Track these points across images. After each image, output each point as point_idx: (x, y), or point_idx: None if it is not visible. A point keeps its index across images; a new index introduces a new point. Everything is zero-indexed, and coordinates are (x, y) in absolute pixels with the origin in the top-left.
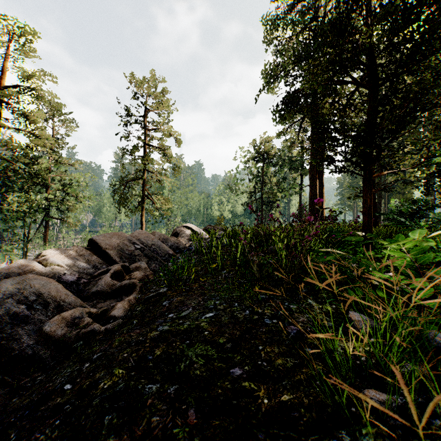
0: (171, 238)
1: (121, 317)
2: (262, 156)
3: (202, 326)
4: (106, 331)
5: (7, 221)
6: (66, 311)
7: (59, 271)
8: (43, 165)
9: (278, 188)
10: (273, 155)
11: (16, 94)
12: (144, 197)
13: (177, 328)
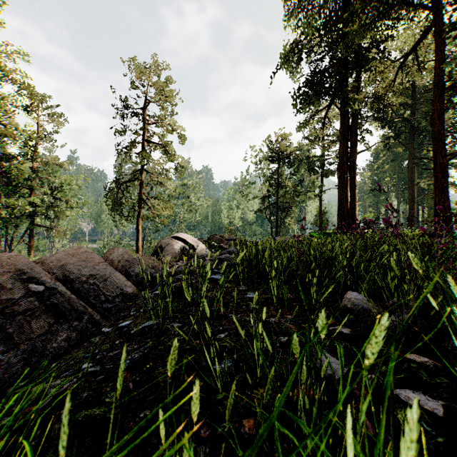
0: (143, 259)
1: None
2: (277, 154)
3: None
4: None
5: None
6: None
7: None
8: (25, 164)
9: (295, 192)
10: (289, 154)
11: None
12: (139, 201)
13: None
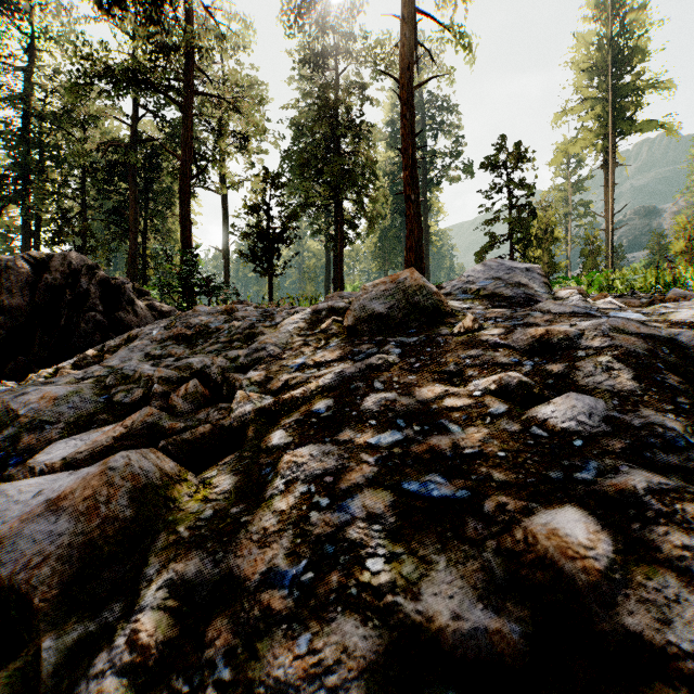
0: None
1: None
2: None
3: None
4: None
5: None
6: None
7: None
8: None
9: None
10: None
11: None
12: None
13: None
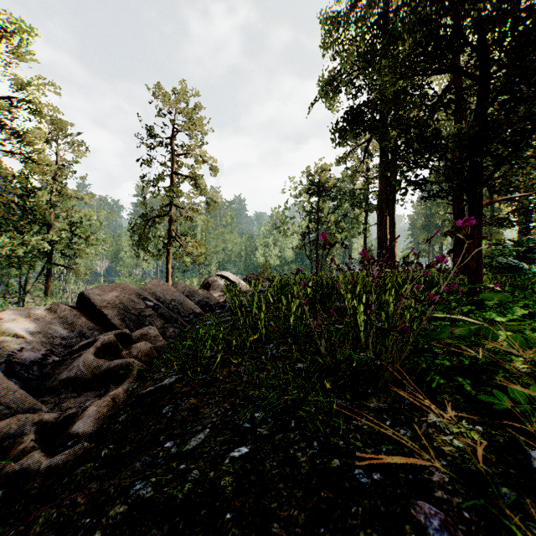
0: (199, 291)
1: (89, 434)
2: (317, 187)
3: (223, 489)
4: (48, 472)
5: (1, 269)
6: (1, 419)
7: (16, 345)
8: (44, 198)
9: (337, 228)
10: (331, 187)
11: (4, 107)
12: (170, 238)
13: (169, 493)
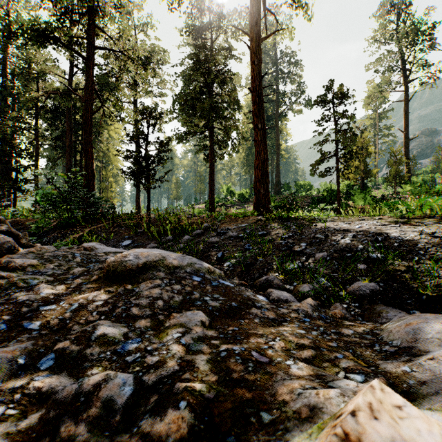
0: None
1: None
2: None
3: None
4: None
5: None
6: None
7: None
8: None
9: None
10: None
11: None
12: None
13: None
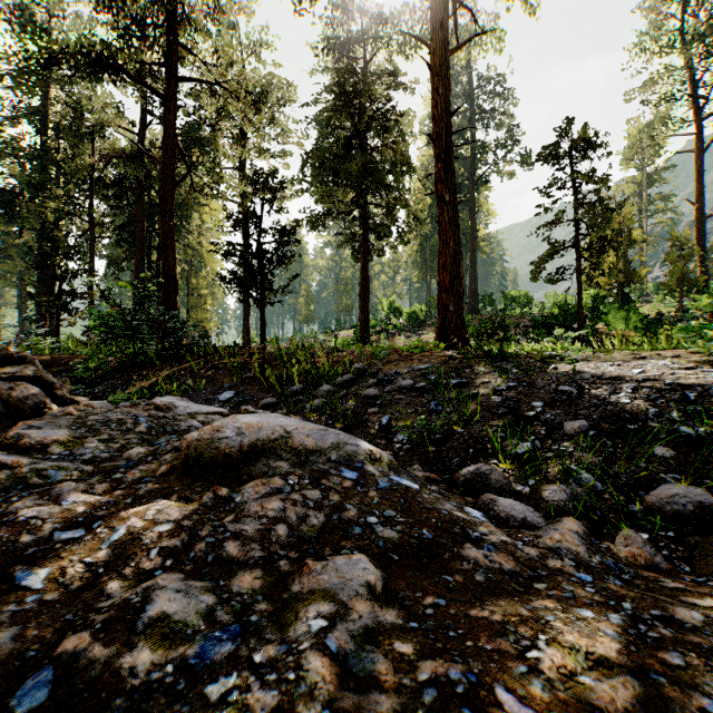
0: None
1: None
2: None
3: None
4: None
5: None
6: None
7: None
8: None
9: None
10: None
11: None
12: None
13: None
